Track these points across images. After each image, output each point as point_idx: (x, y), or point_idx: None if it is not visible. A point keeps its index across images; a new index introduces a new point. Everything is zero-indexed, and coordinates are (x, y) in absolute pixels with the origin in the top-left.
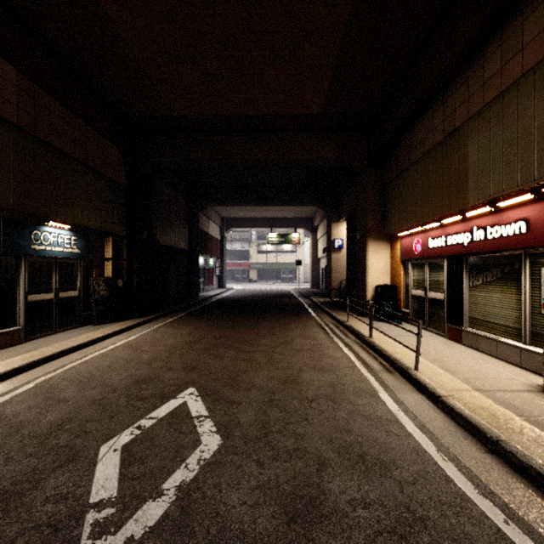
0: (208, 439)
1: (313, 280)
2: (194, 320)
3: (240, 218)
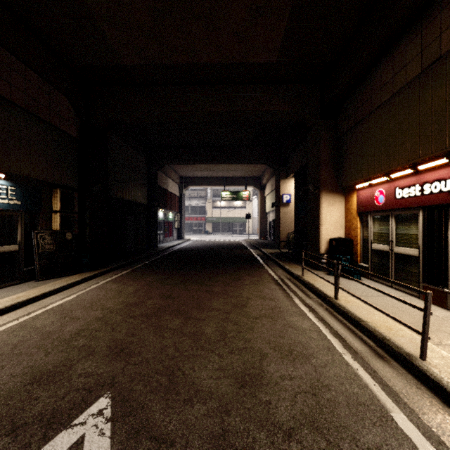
0: None
1: (261, 232)
2: (146, 273)
3: (197, 177)
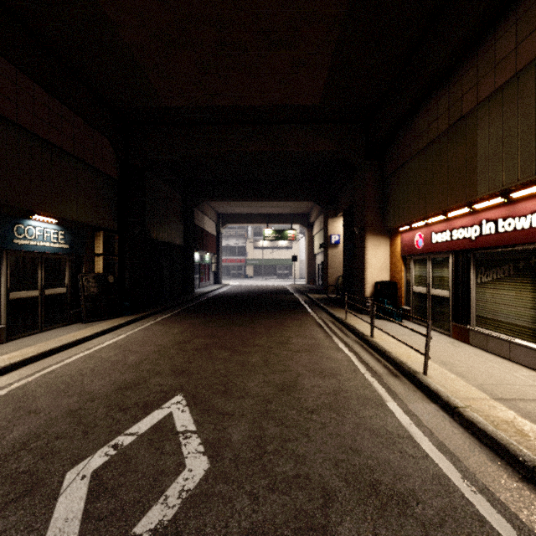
0: (194, 461)
1: (309, 276)
2: (187, 317)
3: (236, 214)
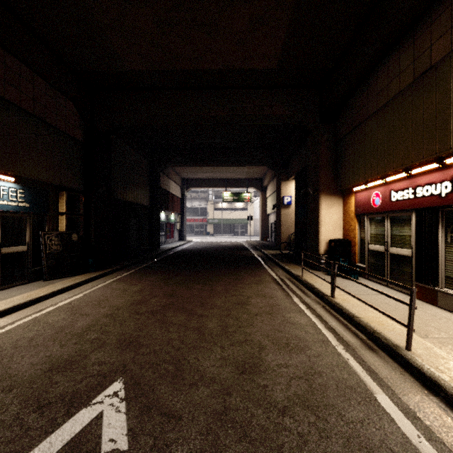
0: None
1: (262, 233)
2: (149, 273)
3: (199, 179)
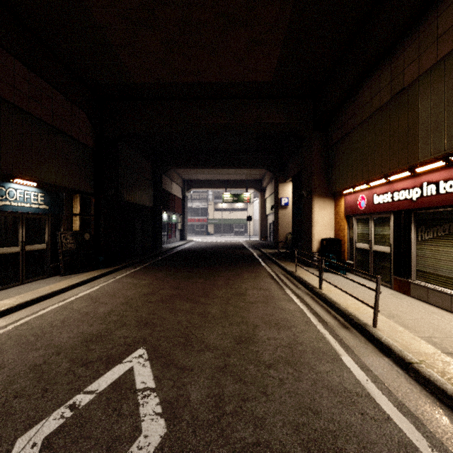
0: (150, 425)
1: (261, 233)
2: (155, 270)
3: (199, 180)
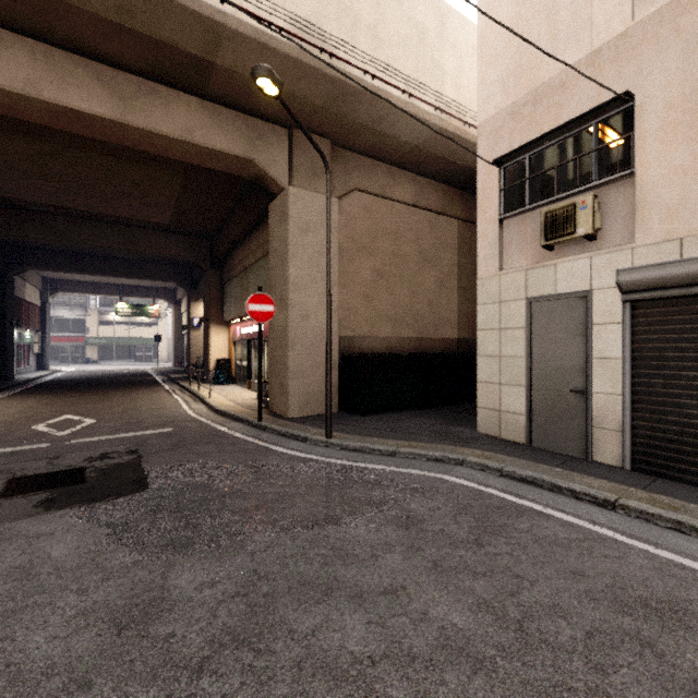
0: (90, 421)
1: (176, 358)
2: (32, 395)
3: (75, 281)
